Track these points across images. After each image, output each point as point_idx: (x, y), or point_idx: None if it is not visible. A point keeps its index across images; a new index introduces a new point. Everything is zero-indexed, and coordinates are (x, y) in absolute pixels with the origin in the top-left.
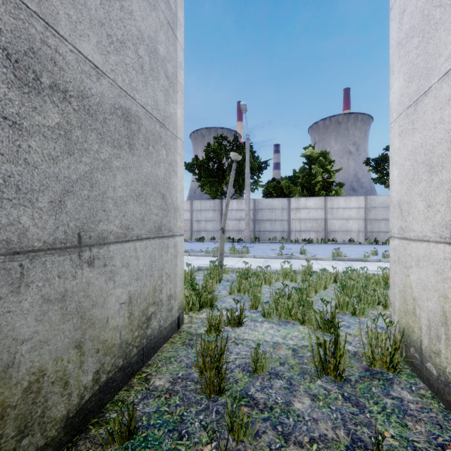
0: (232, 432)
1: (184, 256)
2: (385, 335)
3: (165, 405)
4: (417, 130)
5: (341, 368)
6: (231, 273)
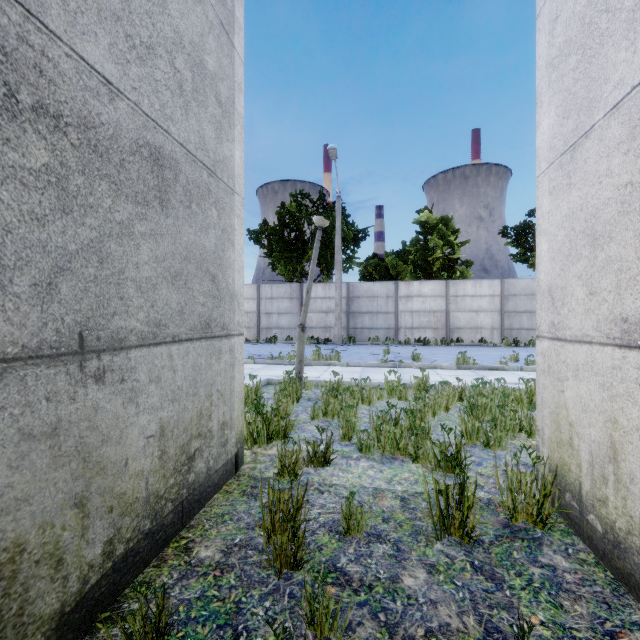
0: (313, 625)
1: (248, 365)
2: (530, 476)
3: (213, 587)
4: (575, 185)
5: (470, 524)
6: (314, 388)
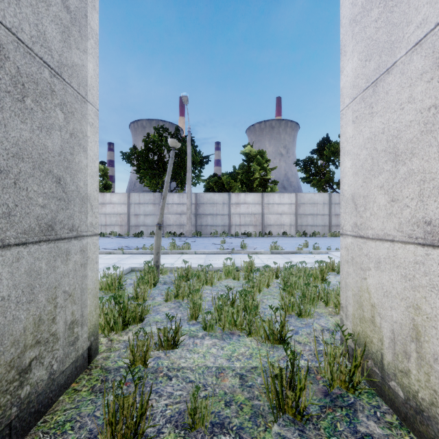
0: None
1: (117, 255)
2: (342, 348)
3: None
4: (377, 113)
5: (302, 404)
6: (169, 272)
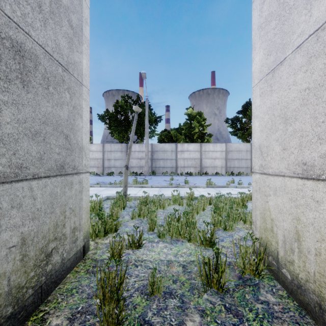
0: None
1: (96, 188)
2: (251, 248)
3: None
4: (274, 91)
5: (222, 281)
6: (133, 200)
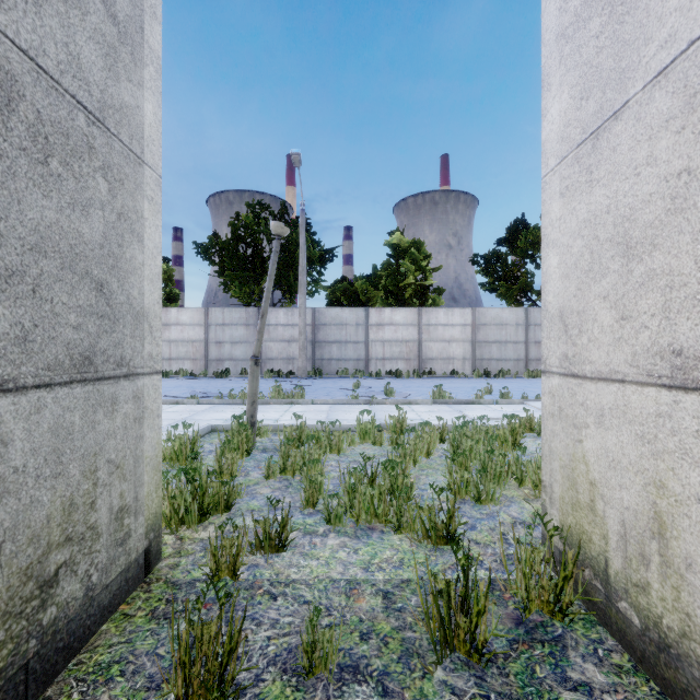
0: None
1: (189, 406)
2: (544, 551)
3: None
4: (599, 182)
5: (480, 637)
6: (272, 434)
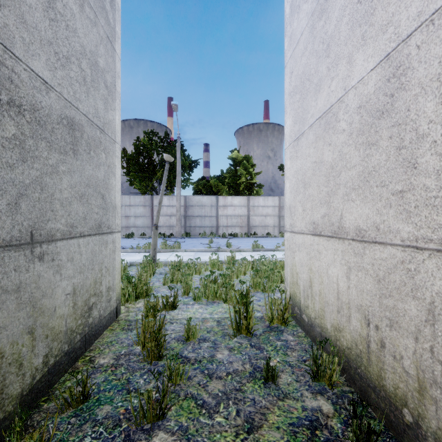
0: (171, 380)
1: None
2: (280, 301)
3: (112, 375)
4: (298, 157)
5: (250, 326)
6: (164, 266)
